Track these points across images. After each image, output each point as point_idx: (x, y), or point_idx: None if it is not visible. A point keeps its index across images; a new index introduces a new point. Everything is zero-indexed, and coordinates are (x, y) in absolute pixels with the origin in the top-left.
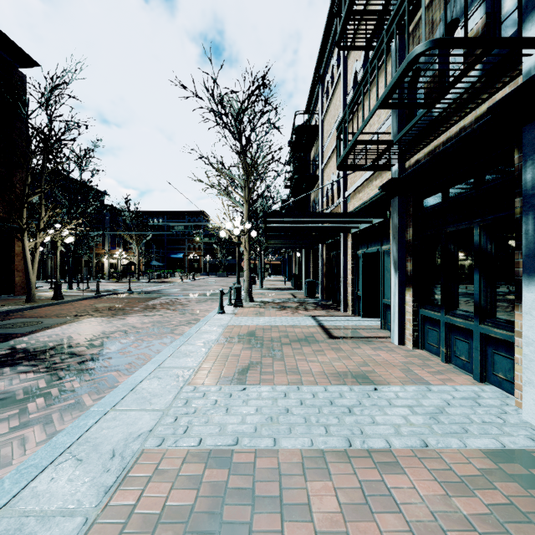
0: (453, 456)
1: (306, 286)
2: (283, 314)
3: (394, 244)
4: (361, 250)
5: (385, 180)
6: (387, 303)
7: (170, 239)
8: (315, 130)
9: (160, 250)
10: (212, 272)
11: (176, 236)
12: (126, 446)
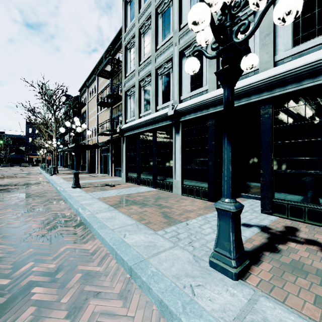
0: (113, 181)
1: (81, 167)
2: None
3: (110, 154)
4: (103, 154)
5: (109, 137)
6: (109, 168)
7: None
8: (84, 104)
9: None
10: None
11: None
12: (68, 184)
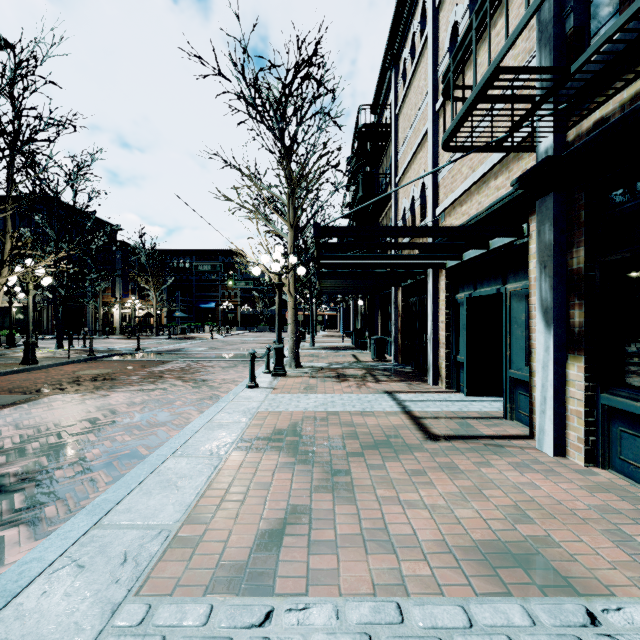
0: None
1: (373, 345)
2: (345, 389)
3: (545, 277)
4: (463, 293)
5: (518, 173)
6: (518, 378)
7: (200, 285)
8: (386, 132)
9: (187, 298)
10: (252, 326)
11: (207, 281)
12: None
